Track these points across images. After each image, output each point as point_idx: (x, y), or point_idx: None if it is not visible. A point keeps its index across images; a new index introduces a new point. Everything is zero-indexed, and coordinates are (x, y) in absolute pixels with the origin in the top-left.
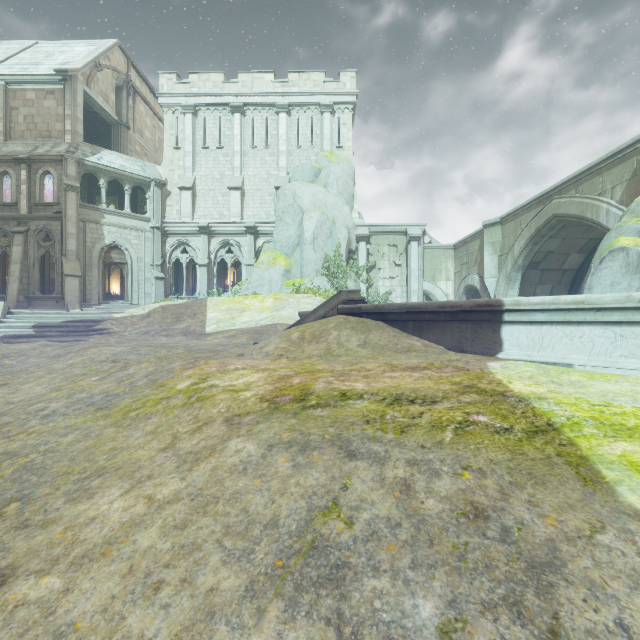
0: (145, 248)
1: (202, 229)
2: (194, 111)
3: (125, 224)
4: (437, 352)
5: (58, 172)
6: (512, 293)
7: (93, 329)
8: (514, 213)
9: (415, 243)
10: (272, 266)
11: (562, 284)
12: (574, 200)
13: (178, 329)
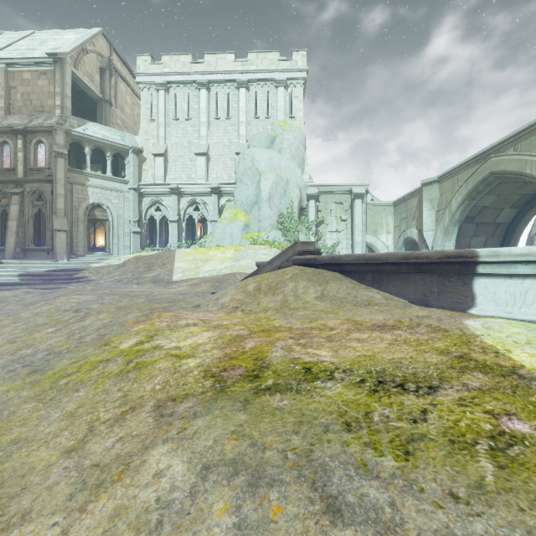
0: (124, 207)
1: (173, 190)
2: (166, 88)
3: (107, 186)
4: (400, 306)
5: (49, 141)
6: (449, 245)
7: (73, 277)
8: (451, 172)
9: (359, 201)
10: (233, 221)
11: (495, 236)
12: (512, 157)
13: (148, 277)
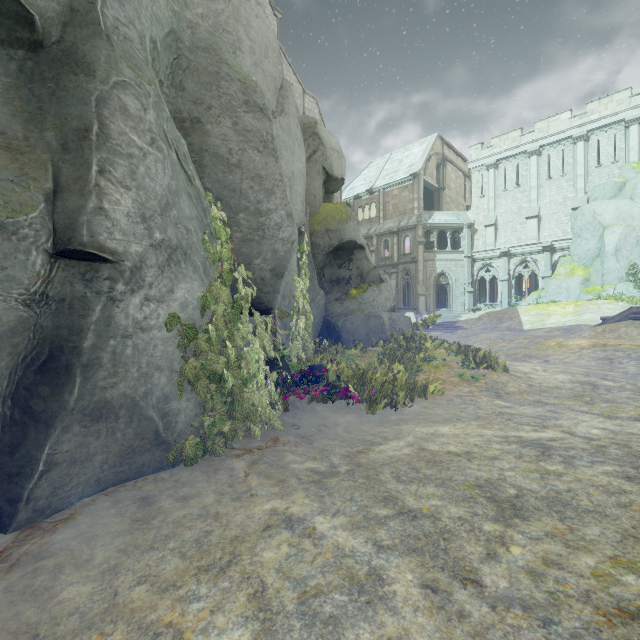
0: (460, 272)
1: (503, 253)
2: (495, 166)
3: (448, 258)
4: None
5: (412, 235)
6: None
7: (455, 326)
8: None
9: None
10: (569, 277)
11: None
12: None
13: (503, 327)
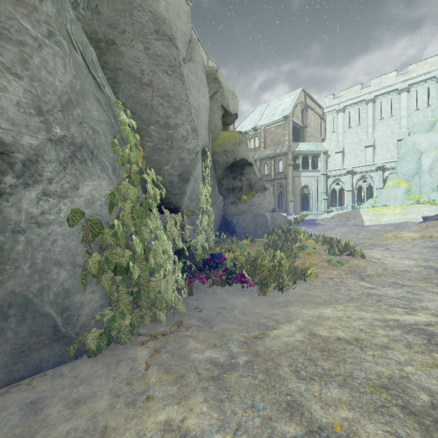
0: (318, 185)
1: (348, 172)
2: (343, 110)
3: (309, 175)
4: None
5: (284, 159)
6: None
7: (315, 223)
8: None
9: None
10: (396, 188)
11: None
12: None
13: (350, 224)
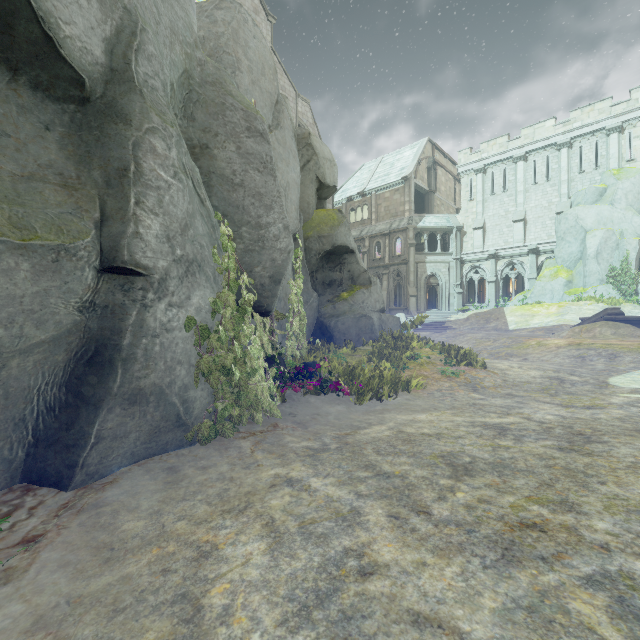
0: (449, 273)
1: (491, 255)
2: (484, 170)
3: (438, 260)
4: None
5: (403, 237)
6: None
7: (444, 326)
8: None
9: None
10: (553, 279)
11: None
12: None
13: (490, 327)
